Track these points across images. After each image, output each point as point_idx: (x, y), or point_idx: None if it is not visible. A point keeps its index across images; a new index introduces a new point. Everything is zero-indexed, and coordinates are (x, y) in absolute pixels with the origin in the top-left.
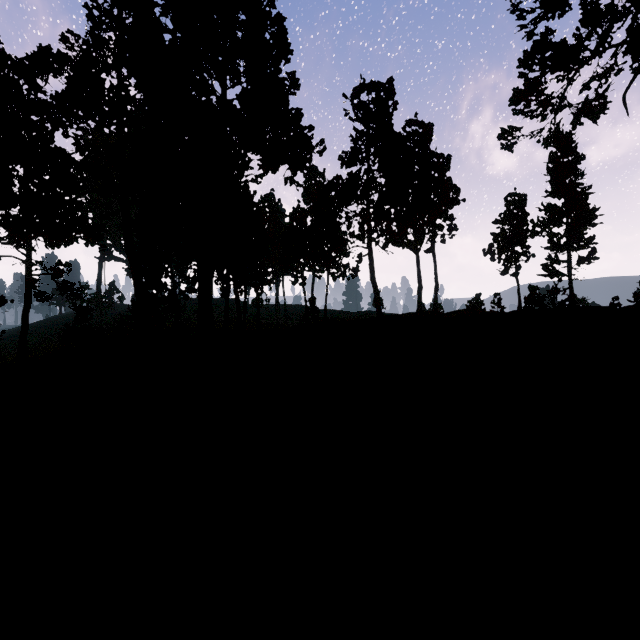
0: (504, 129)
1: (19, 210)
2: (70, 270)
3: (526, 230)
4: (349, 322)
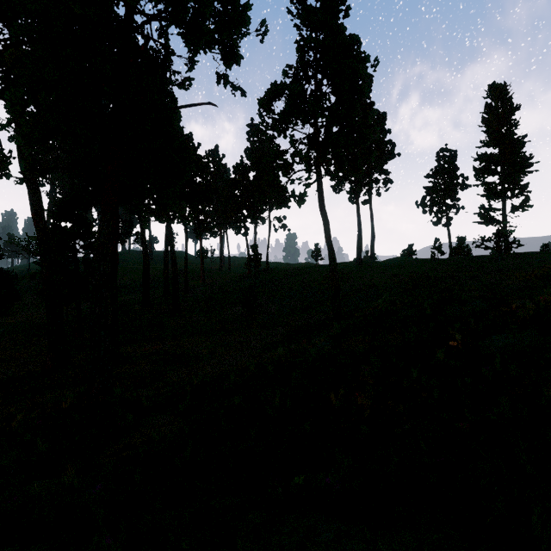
0: None
1: None
2: None
3: (457, 183)
4: (290, 270)
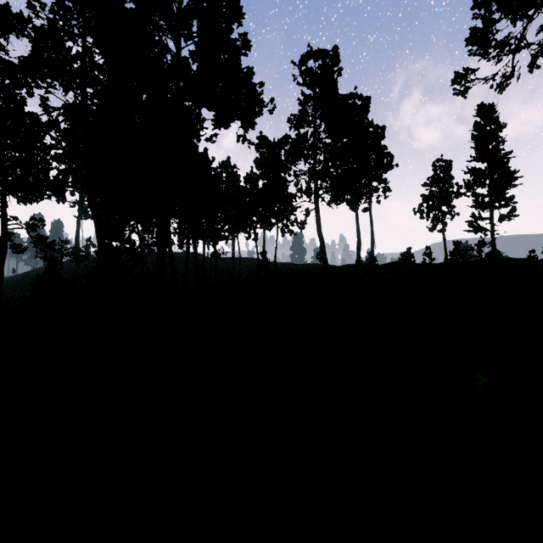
0: (458, 72)
1: None
2: (44, 225)
3: (451, 192)
4: (296, 273)
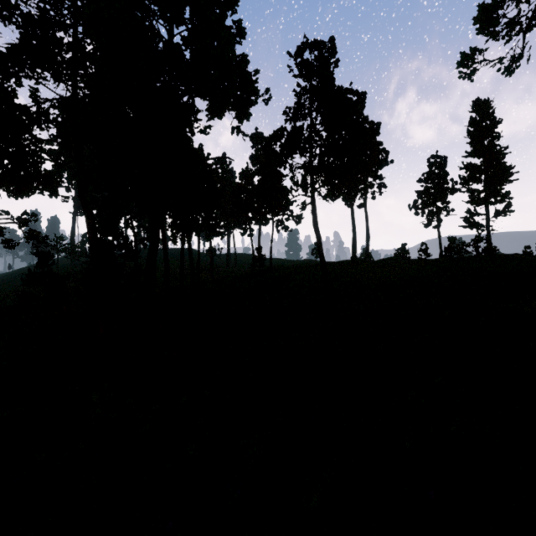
0: (465, 54)
1: None
2: (36, 220)
3: (446, 188)
4: (291, 268)
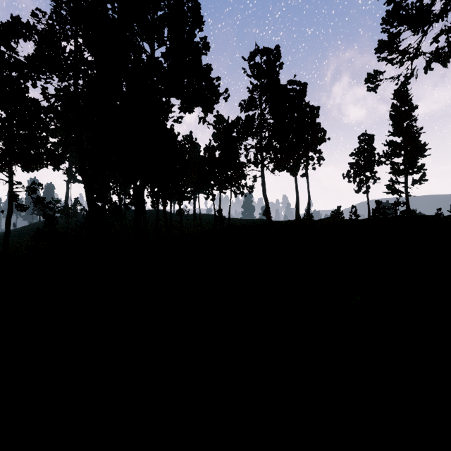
0: (370, 74)
1: (2, 143)
2: (42, 188)
3: (374, 160)
4: (246, 227)
